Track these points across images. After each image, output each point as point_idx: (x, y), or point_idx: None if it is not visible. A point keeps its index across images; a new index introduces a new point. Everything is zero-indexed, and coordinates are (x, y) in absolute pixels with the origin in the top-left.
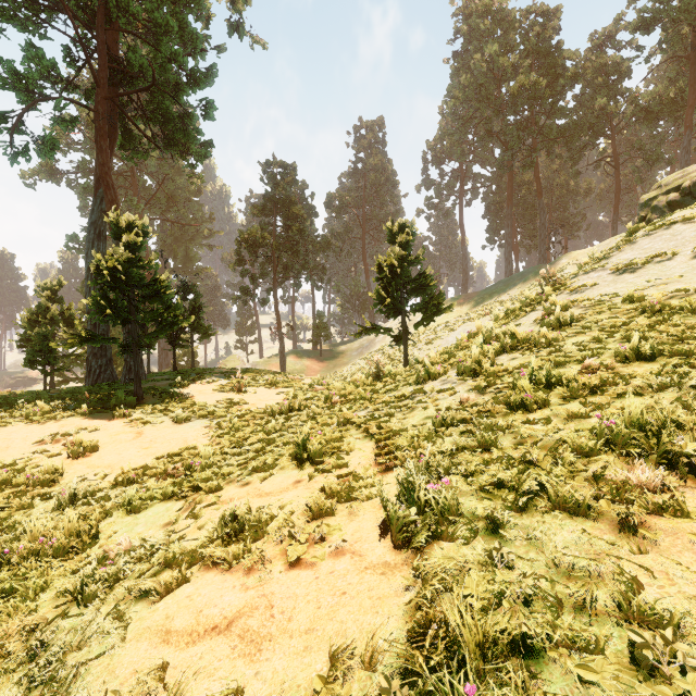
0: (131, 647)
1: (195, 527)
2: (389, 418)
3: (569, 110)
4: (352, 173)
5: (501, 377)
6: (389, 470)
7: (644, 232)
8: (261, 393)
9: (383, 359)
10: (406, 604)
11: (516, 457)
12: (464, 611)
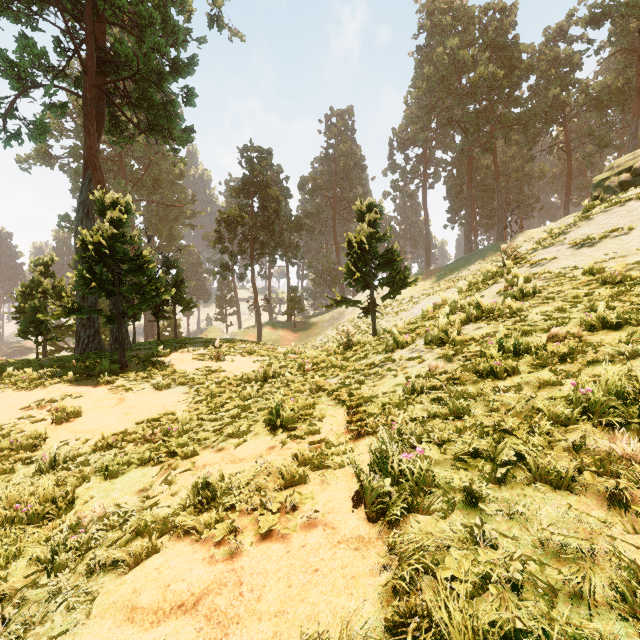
0: (94, 625)
1: (169, 494)
2: (360, 385)
3: (524, 99)
4: (324, 158)
5: (468, 346)
6: (361, 437)
7: (600, 209)
8: (238, 361)
9: (352, 330)
10: (382, 586)
11: (489, 425)
12: (452, 607)
